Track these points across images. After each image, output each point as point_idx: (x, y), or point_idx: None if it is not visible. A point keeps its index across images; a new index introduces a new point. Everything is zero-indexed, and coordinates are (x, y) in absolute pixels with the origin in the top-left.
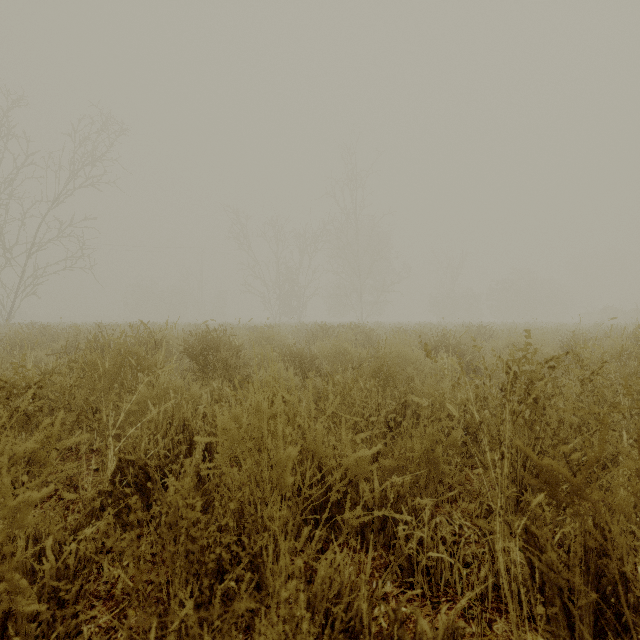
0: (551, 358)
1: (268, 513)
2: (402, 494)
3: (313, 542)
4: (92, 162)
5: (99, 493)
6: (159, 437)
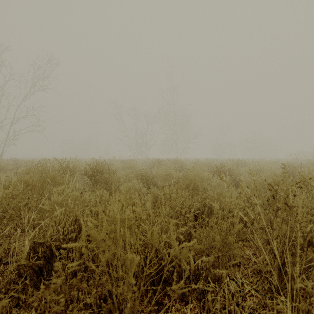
0: (299, 181)
1: (120, 290)
2: (208, 267)
3: (151, 305)
4: (43, 78)
5: (18, 266)
6: (59, 228)
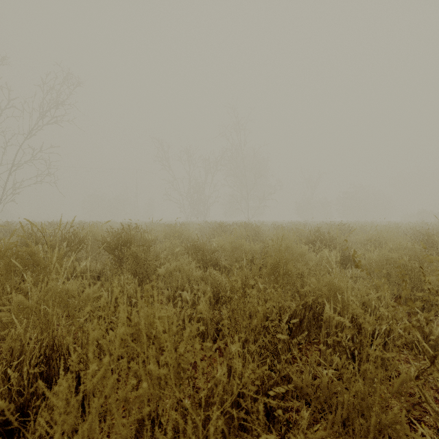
0: None
1: None
2: None
3: None
4: (56, 106)
5: None
6: (9, 371)
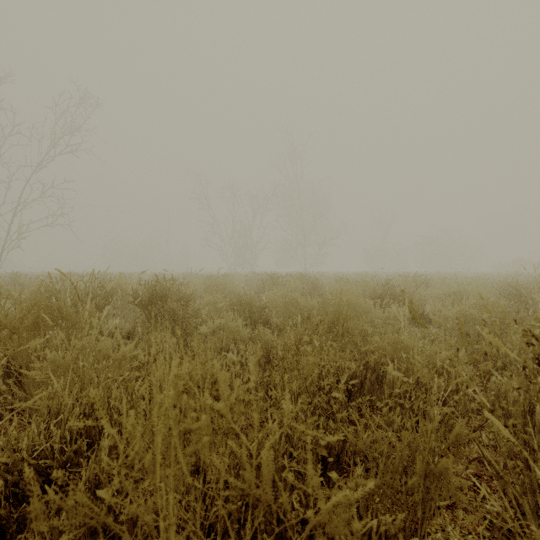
0: None
1: None
2: (393, 533)
3: None
4: (71, 132)
5: None
6: (52, 427)
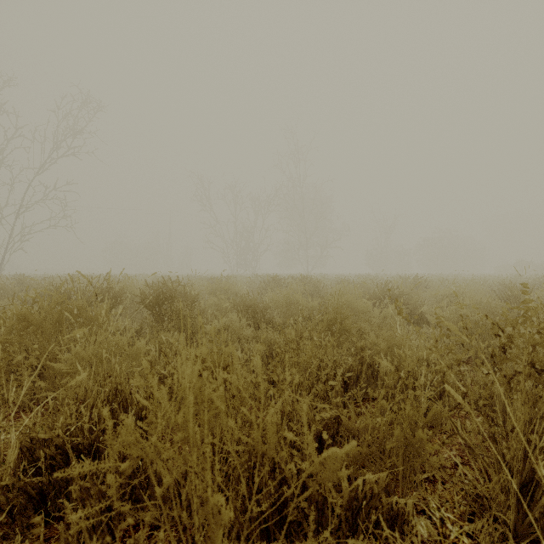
0: None
1: None
2: (376, 492)
3: None
4: (73, 134)
5: None
6: (82, 409)
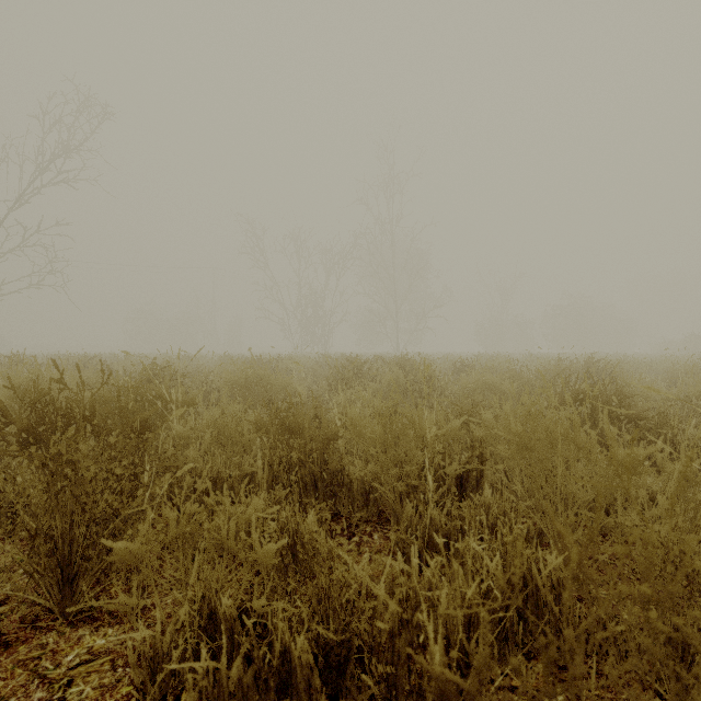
0: None
1: None
2: None
3: None
4: (65, 154)
5: None
6: None
